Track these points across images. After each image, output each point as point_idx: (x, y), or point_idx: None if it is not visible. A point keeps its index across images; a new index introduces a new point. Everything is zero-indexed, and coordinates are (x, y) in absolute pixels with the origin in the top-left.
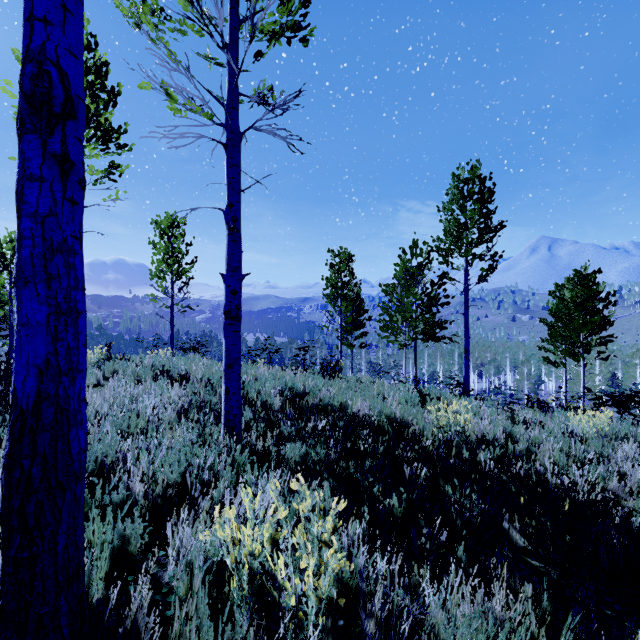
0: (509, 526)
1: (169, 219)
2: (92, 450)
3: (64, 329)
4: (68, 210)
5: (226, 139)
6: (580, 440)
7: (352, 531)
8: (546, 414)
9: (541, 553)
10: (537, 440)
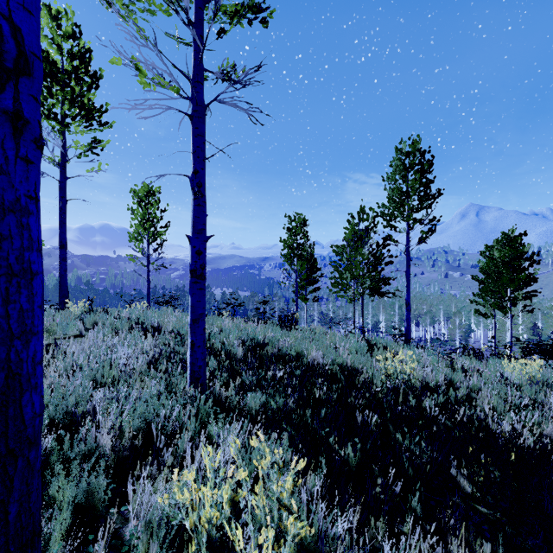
0: (456, 472)
1: (146, 188)
2: (64, 402)
3: (16, 291)
4: (21, 169)
5: (192, 111)
6: (514, 386)
7: (310, 484)
8: (481, 362)
9: (490, 501)
10: (476, 387)
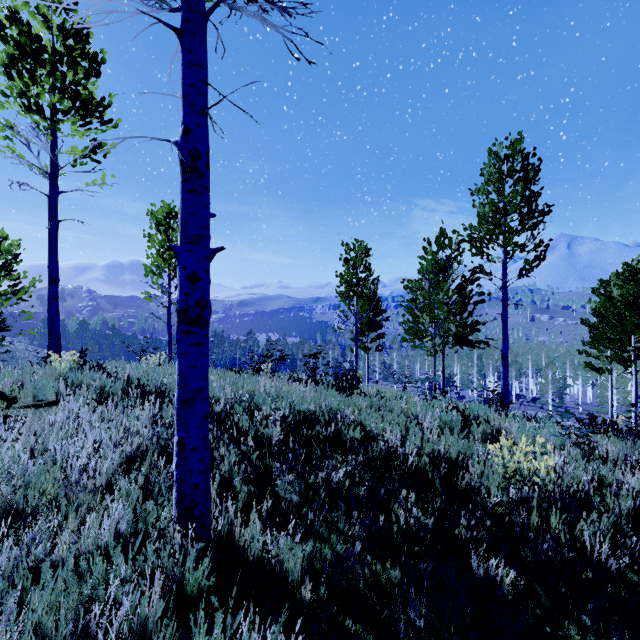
0: None
1: (165, 209)
2: None
3: None
4: None
5: (181, 22)
6: None
7: None
8: (627, 443)
9: None
10: None
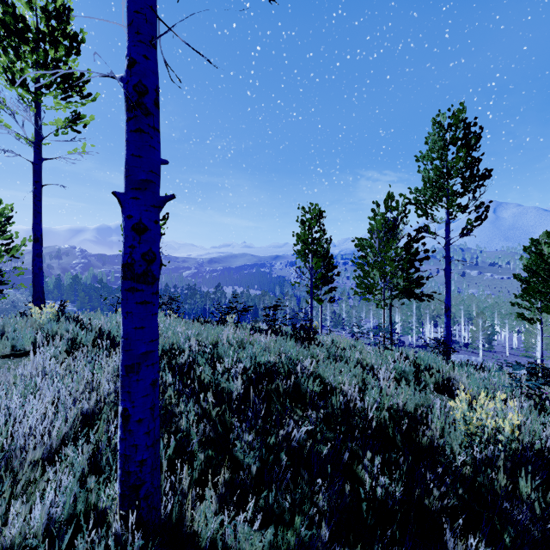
0: None
1: None
2: None
3: None
4: None
5: None
6: None
7: None
8: None
9: None
10: None
